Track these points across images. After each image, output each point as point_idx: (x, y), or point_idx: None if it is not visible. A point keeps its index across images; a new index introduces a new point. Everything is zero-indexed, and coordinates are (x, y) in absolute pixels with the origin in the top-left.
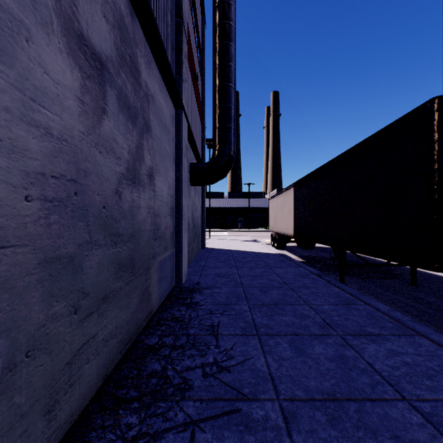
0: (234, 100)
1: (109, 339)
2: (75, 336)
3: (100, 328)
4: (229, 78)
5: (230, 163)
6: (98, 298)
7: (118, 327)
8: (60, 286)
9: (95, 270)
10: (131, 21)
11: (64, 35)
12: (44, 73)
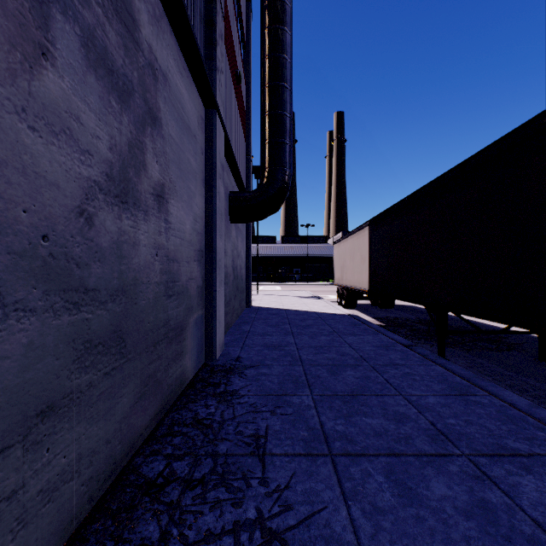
0: (289, 105)
1: (58, 485)
2: None
3: (33, 472)
4: (283, 75)
5: (284, 191)
6: (26, 415)
7: (83, 456)
8: None
9: (18, 361)
10: None
11: None
12: None
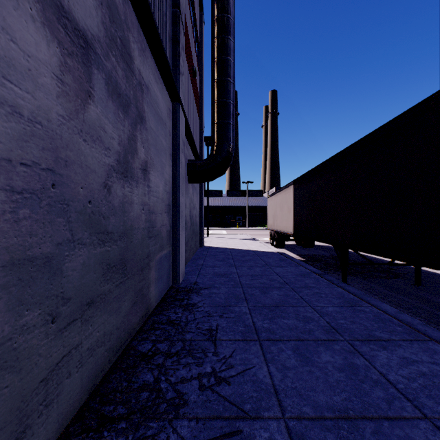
0: (233, 95)
1: (95, 348)
2: (52, 348)
3: (85, 336)
4: (228, 73)
5: (228, 159)
6: (82, 303)
7: (106, 334)
8: (32, 292)
9: (79, 272)
10: (122, 1)
11: (37, 1)
12: (10, 40)
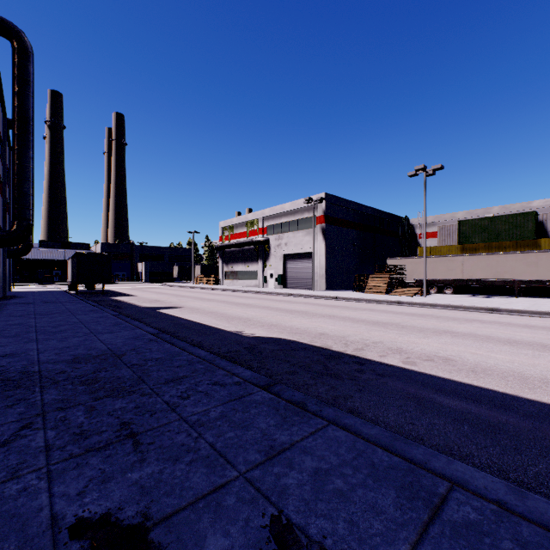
0: None
1: None
2: None
3: None
4: None
5: (30, 249)
6: None
7: None
8: None
9: None
10: None
11: None
12: None
